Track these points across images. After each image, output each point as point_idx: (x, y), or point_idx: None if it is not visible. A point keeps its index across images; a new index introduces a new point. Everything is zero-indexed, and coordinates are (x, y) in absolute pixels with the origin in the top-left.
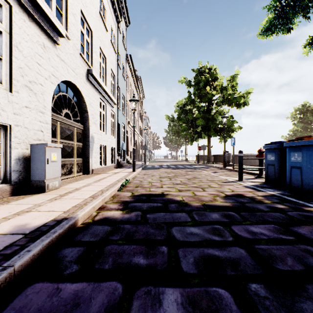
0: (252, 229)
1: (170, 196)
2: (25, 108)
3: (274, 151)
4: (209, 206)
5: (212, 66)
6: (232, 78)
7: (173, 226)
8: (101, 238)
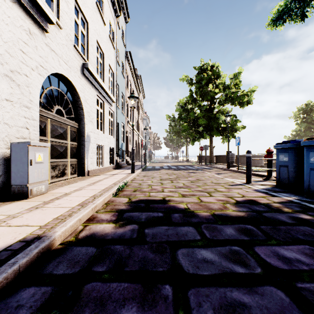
0: (282, 253)
1: (173, 203)
2: (5, 101)
3: (287, 151)
4: (219, 216)
5: (215, 63)
6: (235, 76)
7: (178, 247)
8: (82, 269)
